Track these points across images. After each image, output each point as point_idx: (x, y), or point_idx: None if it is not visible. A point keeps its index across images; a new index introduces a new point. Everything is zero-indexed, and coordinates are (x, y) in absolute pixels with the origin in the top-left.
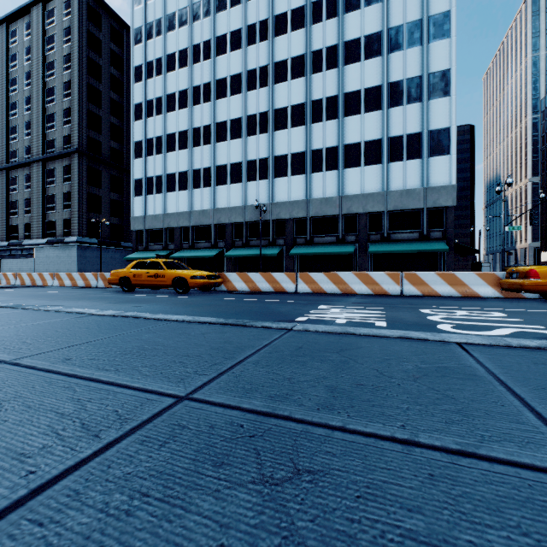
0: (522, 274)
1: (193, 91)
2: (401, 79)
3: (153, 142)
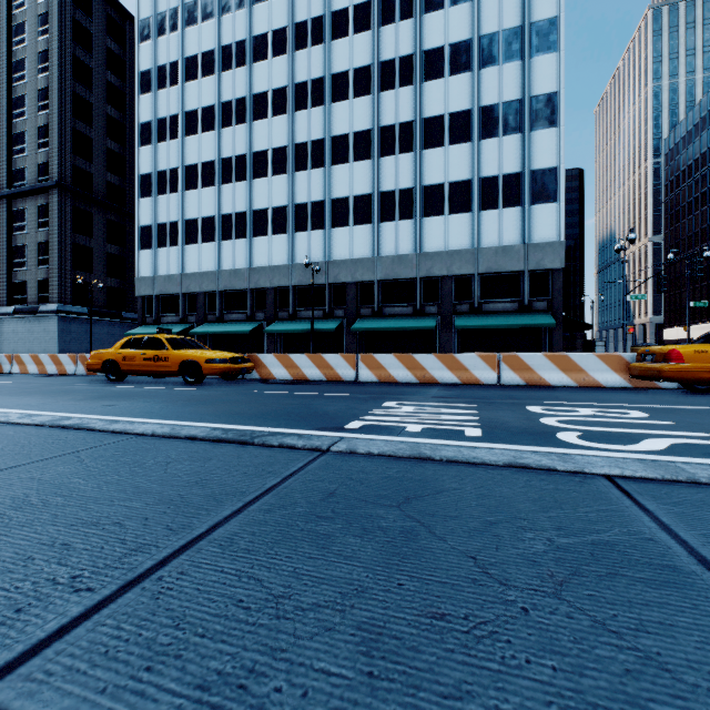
0: (660, 356)
1: (222, 108)
2: (496, 103)
3: (166, 176)
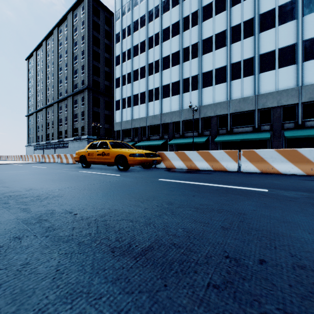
0: None
1: (148, 40)
2: None
3: (126, 77)
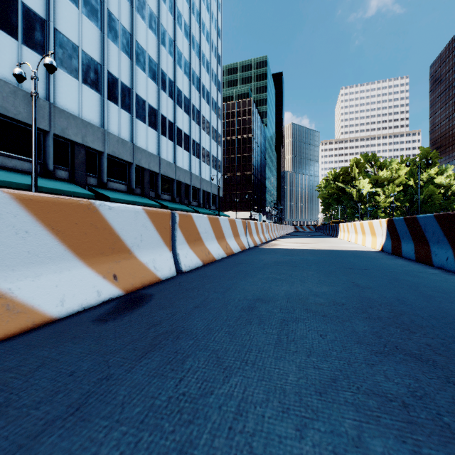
0: None
1: None
2: (213, 126)
3: None
